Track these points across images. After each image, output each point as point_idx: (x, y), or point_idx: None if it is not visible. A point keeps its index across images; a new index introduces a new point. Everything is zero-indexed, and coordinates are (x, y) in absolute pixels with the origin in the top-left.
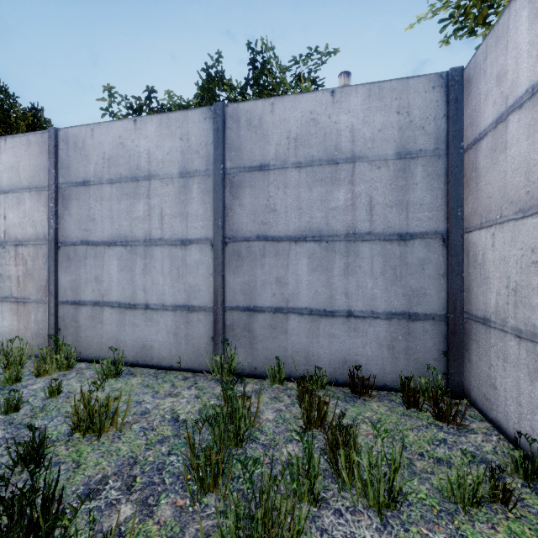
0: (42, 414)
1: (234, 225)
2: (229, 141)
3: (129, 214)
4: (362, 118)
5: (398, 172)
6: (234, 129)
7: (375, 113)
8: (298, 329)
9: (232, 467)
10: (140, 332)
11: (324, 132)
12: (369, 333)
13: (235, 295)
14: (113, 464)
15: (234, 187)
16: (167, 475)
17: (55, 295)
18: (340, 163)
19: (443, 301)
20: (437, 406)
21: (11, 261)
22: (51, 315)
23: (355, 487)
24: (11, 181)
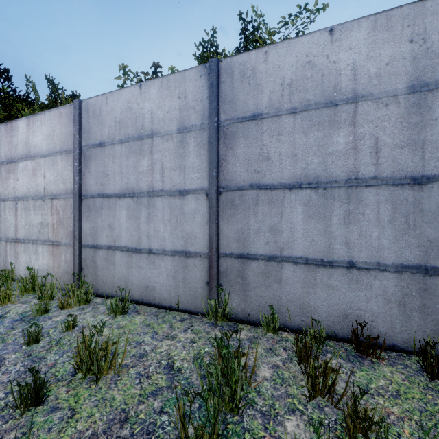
0: (56, 348)
1: (227, 175)
2: (223, 95)
3: (136, 169)
4: (366, 54)
5: (410, 108)
6: (228, 83)
7: (381, 46)
8: (293, 278)
9: None
10: (144, 274)
11: (321, 74)
12: (374, 286)
13: (229, 242)
14: (104, 417)
15: (228, 138)
16: None
17: (78, 240)
18: (339, 104)
19: None
20: None
21: (48, 211)
22: (76, 256)
23: None
24: (48, 147)
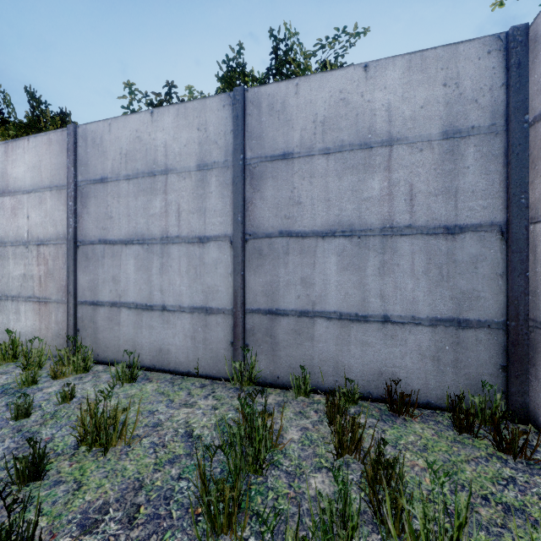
0: (52, 422)
1: (254, 220)
2: (250, 129)
3: (146, 211)
4: (401, 94)
5: (444, 155)
6: (255, 116)
7: (416, 88)
8: (326, 335)
9: (250, 501)
10: (157, 335)
11: (355, 113)
12: (409, 341)
13: (256, 297)
14: (116, 487)
15: (255, 178)
16: (175, 506)
17: (74, 295)
18: (374, 147)
19: (501, 305)
20: (499, 434)
21: (33, 260)
22: (70, 316)
23: (403, 540)
24: (33, 180)
